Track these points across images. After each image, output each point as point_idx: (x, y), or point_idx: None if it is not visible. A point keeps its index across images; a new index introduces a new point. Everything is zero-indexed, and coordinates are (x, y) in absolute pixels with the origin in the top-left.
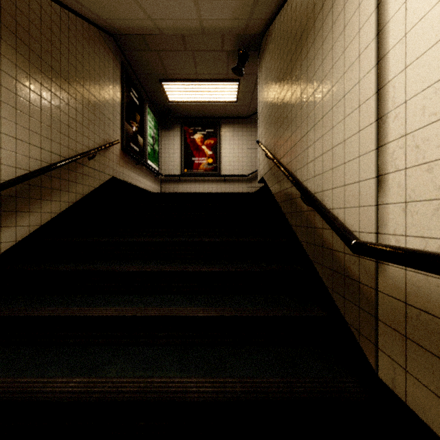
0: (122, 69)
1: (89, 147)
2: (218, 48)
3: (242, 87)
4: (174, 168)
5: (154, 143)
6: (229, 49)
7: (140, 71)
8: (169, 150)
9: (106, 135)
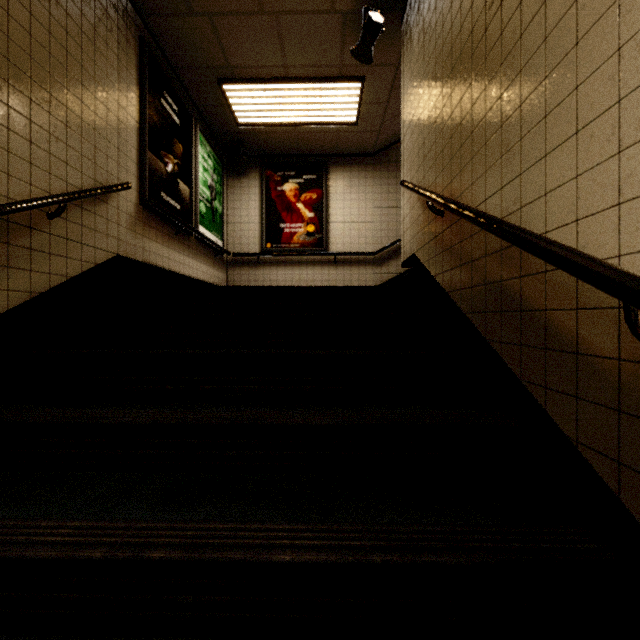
0: (142, 50)
1: (50, 191)
2: (324, 5)
3: (367, 94)
4: (249, 241)
5: (213, 197)
6: (347, 7)
7: (181, 62)
8: (241, 210)
9: (100, 172)
